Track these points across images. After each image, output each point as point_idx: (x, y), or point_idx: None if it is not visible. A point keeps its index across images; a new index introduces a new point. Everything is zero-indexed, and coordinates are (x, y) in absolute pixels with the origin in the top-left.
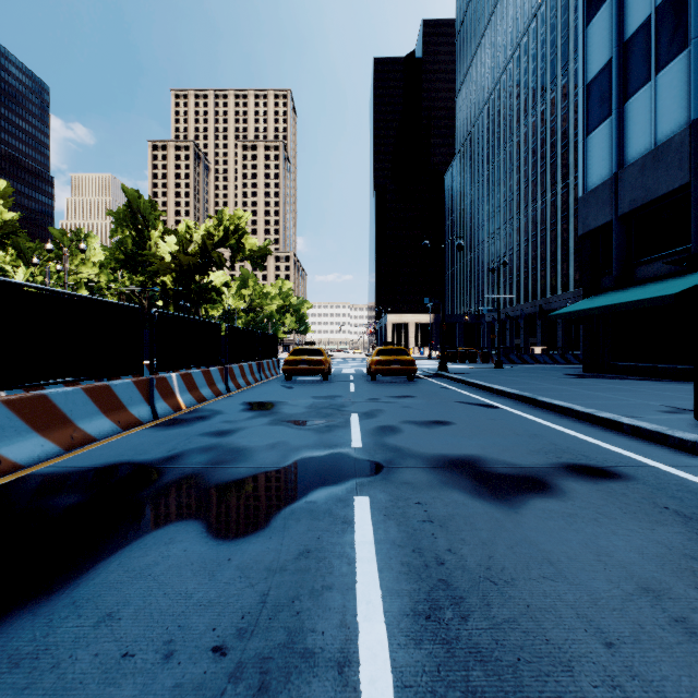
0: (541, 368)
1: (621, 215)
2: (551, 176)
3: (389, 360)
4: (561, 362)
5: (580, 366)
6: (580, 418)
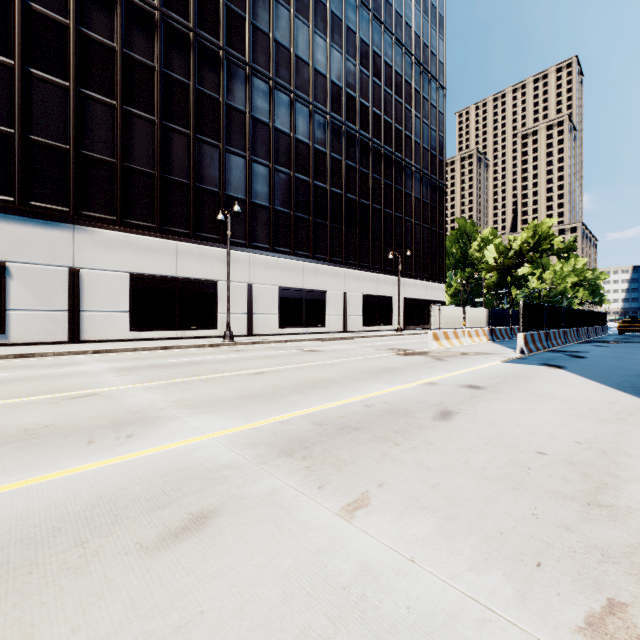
0: None
1: None
2: None
3: None
4: None
5: None
6: None
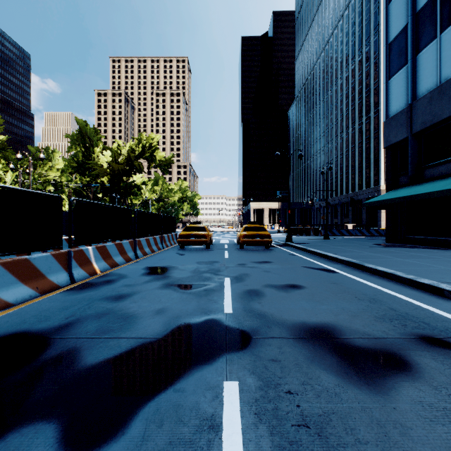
0: (355, 239)
1: (414, 133)
2: (358, 111)
3: (253, 234)
4: (367, 235)
5: (382, 238)
6: (403, 282)
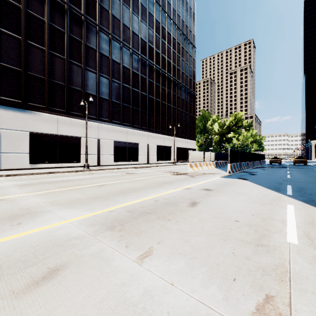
0: None
1: None
2: None
3: (298, 160)
4: None
5: None
6: None
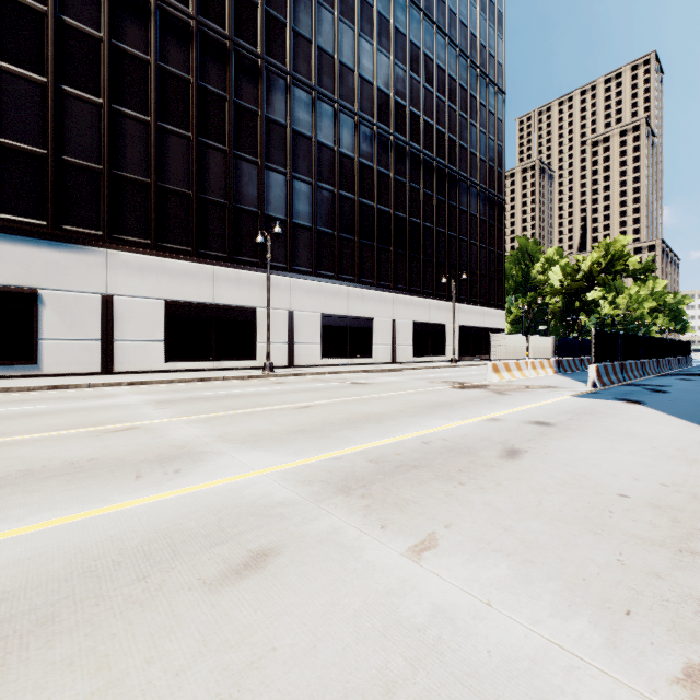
0: None
1: None
2: None
3: None
4: None
5: None
6: None
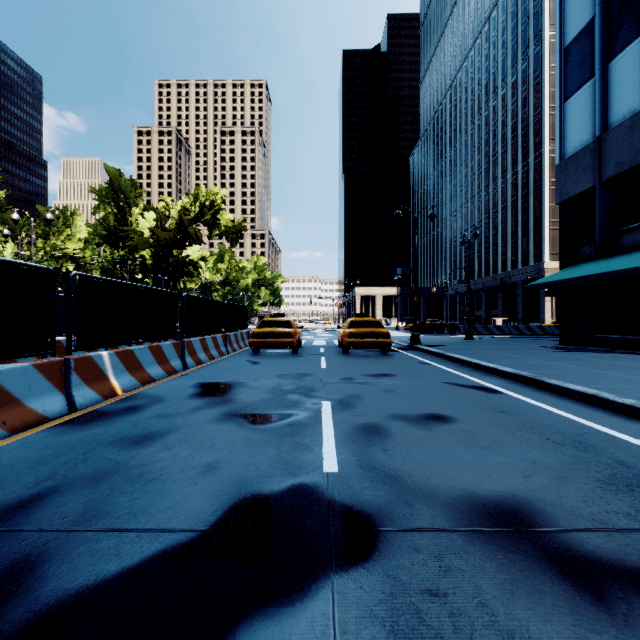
0: (513, 339)
1: (605, 180)
2: (511, 156)
3: (363, 332)
4: (526, 333)
5: (551, 338)
6: (616, 410)
